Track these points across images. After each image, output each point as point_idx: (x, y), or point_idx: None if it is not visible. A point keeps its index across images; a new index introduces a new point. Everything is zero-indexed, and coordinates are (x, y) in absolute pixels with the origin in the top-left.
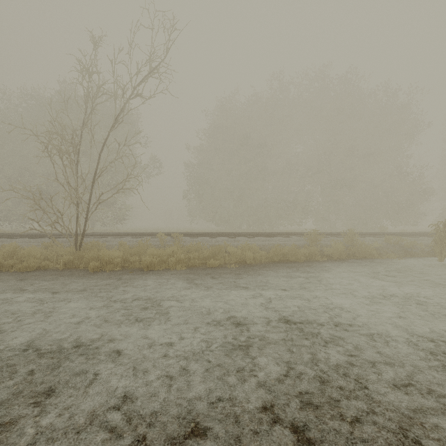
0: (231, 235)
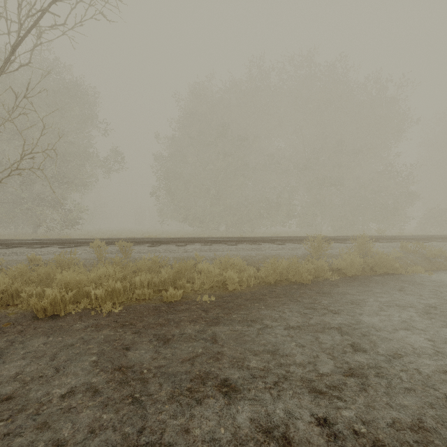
0: (206, 242)
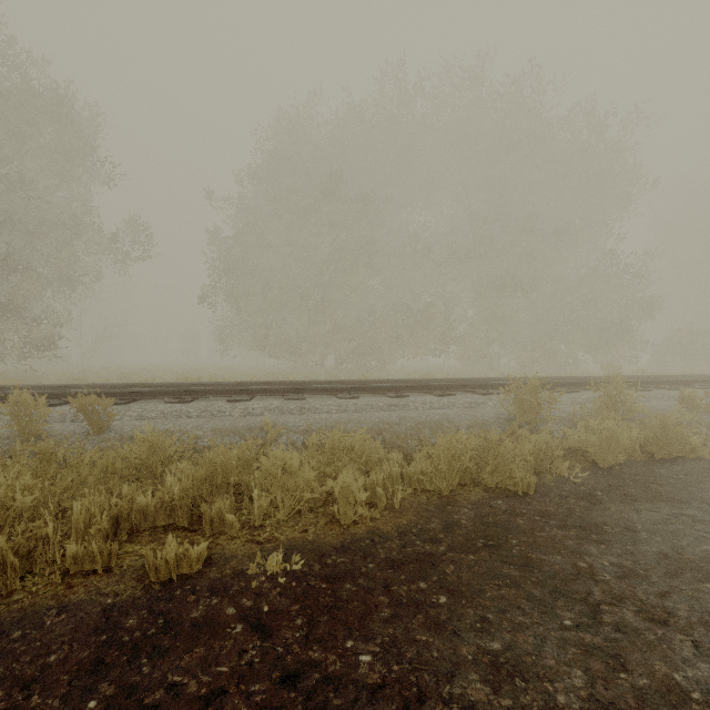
0: (294, 392)
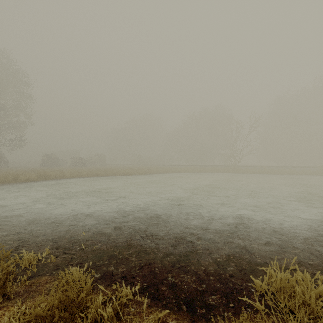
0: (285, 167)
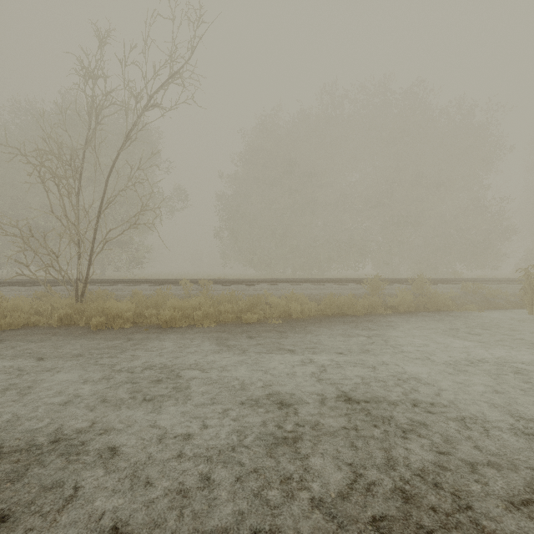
0: (273, 282)
